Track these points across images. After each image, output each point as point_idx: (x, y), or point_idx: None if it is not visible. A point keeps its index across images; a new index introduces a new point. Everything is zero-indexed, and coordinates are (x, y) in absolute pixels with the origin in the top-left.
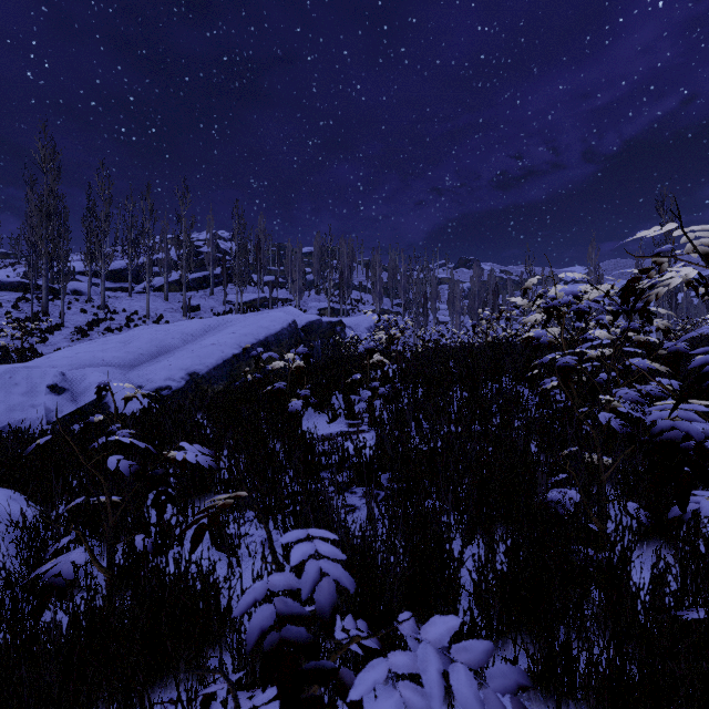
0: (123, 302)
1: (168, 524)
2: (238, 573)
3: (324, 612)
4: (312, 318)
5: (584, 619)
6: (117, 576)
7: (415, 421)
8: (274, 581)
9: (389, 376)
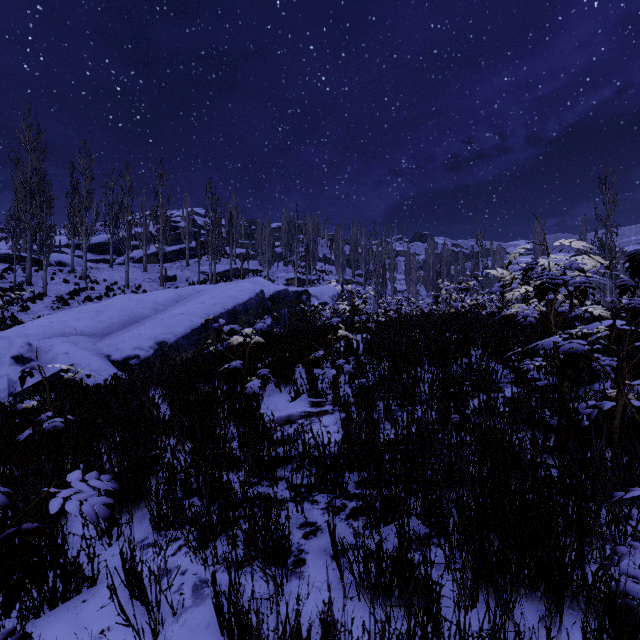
0: (104, 273)
1: (74, 562)
2: None
3: None
4: (279, 288)
5: None
6: None
7: (384, 404)
8: None
9: (353, 348)
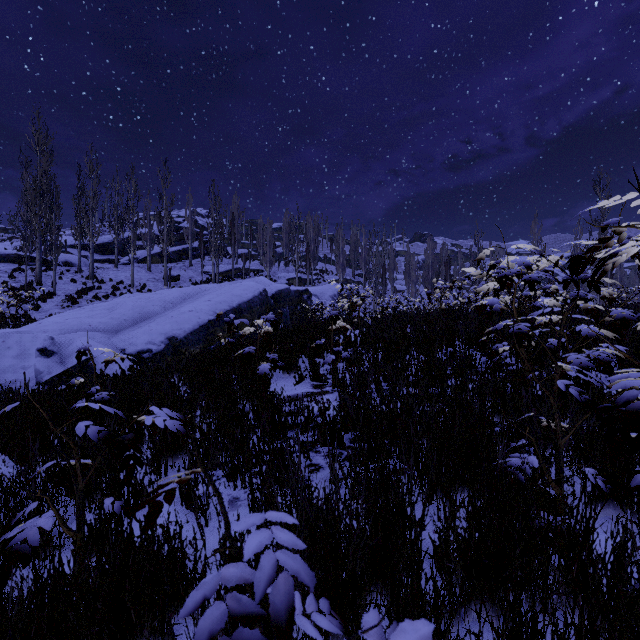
0: (110, 273)
1: (141, 484)
2: (206, 532)
3: (279, 616)
4: (281, 287)
5: (551, 594)
6: (88, 537)
7: (376, 383)
8: (227, 573)
9: (351, 340)
